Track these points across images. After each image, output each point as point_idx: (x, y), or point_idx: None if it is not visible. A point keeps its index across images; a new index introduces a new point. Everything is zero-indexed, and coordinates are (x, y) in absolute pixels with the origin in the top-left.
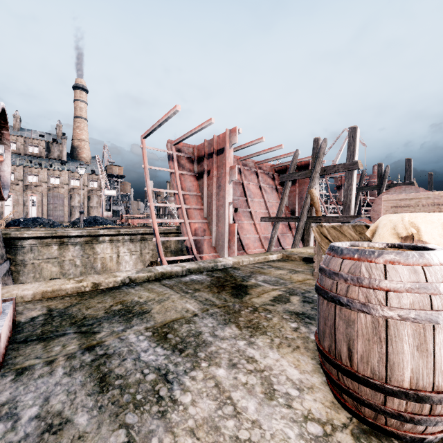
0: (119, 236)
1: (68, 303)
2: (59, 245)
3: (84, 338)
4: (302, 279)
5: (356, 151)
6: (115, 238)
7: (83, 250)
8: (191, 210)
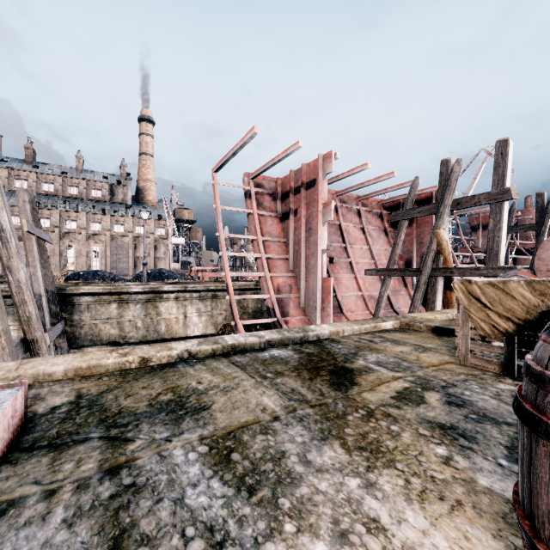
0: (186, 293)
1: (104, 386)
2: (118, 303)
3: (110, 450)
4: (436, 362)
5: (508, 174)
6: (181, 295)
7: (145, 310)
8: (273, 261)
